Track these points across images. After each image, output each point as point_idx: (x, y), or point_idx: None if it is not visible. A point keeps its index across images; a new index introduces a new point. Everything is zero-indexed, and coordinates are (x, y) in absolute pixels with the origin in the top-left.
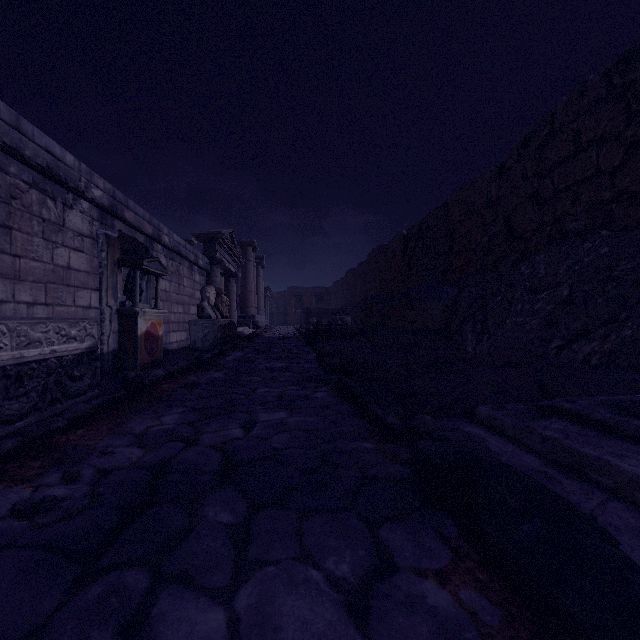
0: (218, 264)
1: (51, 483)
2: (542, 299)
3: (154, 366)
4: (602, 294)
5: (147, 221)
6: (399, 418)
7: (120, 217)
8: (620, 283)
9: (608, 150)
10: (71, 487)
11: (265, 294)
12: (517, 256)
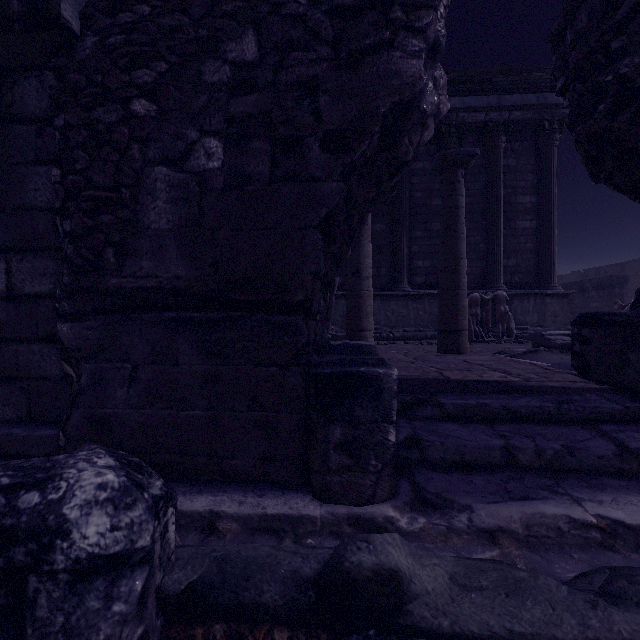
0: None
1: None
2: None
3: None
4: None
5: None
6: None
7: None
8: None
9: None
10: None
11: None
12: None
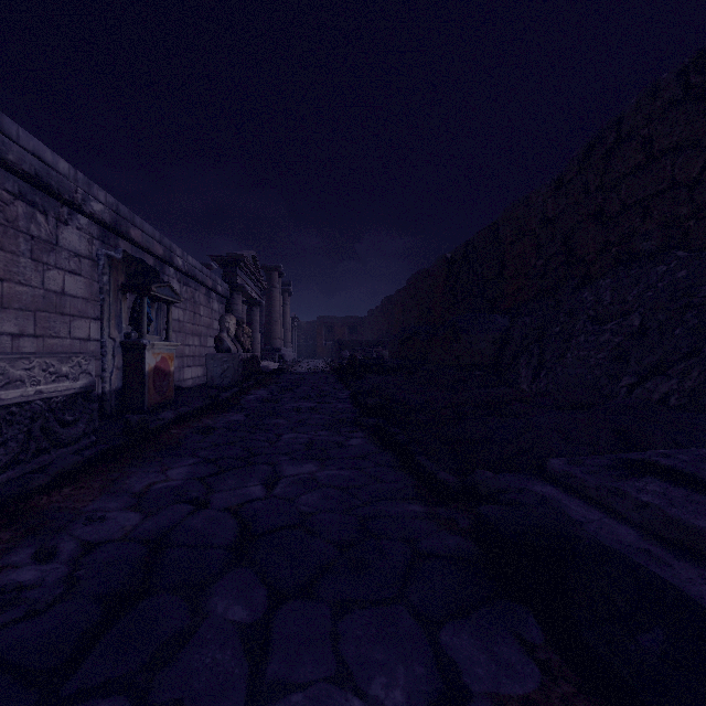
0: (239, 290)
1: (19, 562)
2: (609, 330)
3: (164, 407)
4: (680, 324)
5: (157, 241)
6: (452, 473)
7: (125, 235)
8: (702, 311)
9: (685, 159)
10: (44, 568)
11: (292, 324)
12: (578, 281)
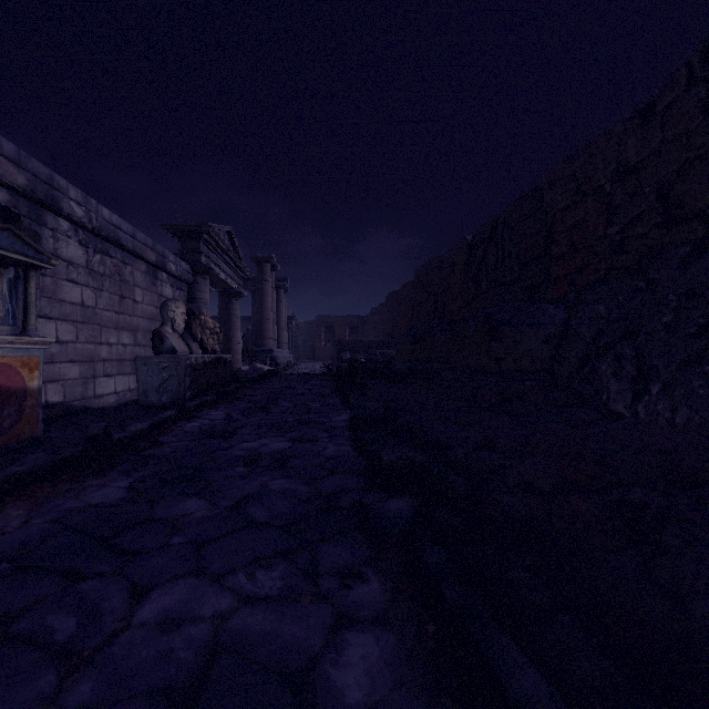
0: (205, 273)
1: None
2: None
3: None
4: None
5: (8, 158)
6: None
7: None
8: None
9: None
10: None
11: (289, 324)
12: (690, 248)
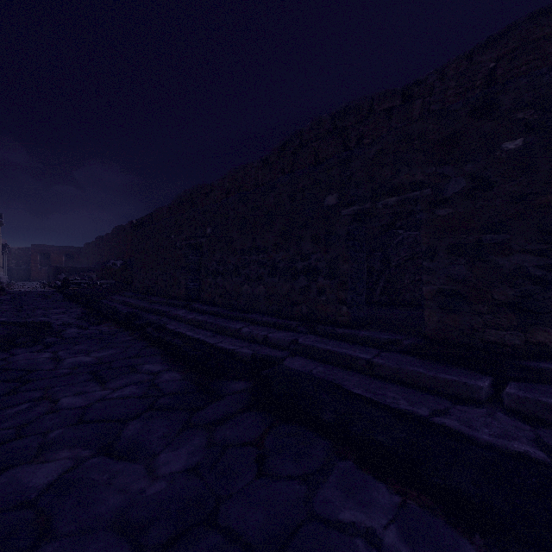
0: None
1: None
2: None
3: None
4: None
5: None
6: None
7: None
8: None
9: None
10: None
11: (3, 251)
12: None
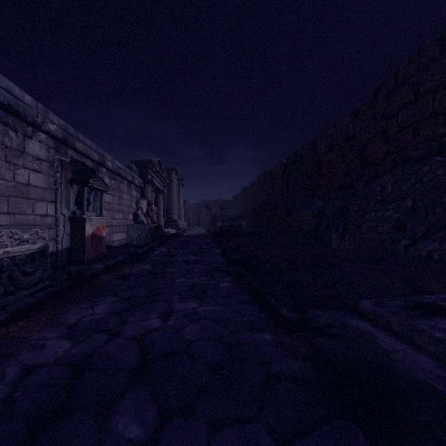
0: (149, 183)
1: None
2: (391, 209)
3: (98, 259)
4: (440, 205)
5: (94, 150)
6: (292, 310)
7: (72, 146)
8: None
9: (442, 96)
10: None
11: (184, 205)
12: (369, 177)
